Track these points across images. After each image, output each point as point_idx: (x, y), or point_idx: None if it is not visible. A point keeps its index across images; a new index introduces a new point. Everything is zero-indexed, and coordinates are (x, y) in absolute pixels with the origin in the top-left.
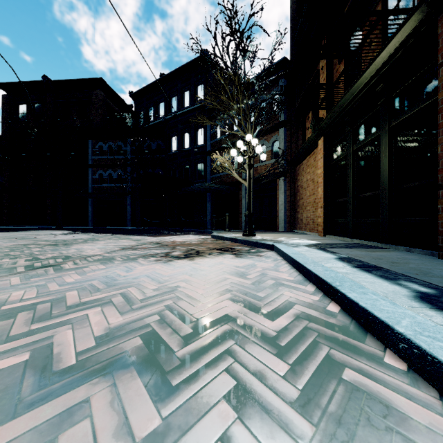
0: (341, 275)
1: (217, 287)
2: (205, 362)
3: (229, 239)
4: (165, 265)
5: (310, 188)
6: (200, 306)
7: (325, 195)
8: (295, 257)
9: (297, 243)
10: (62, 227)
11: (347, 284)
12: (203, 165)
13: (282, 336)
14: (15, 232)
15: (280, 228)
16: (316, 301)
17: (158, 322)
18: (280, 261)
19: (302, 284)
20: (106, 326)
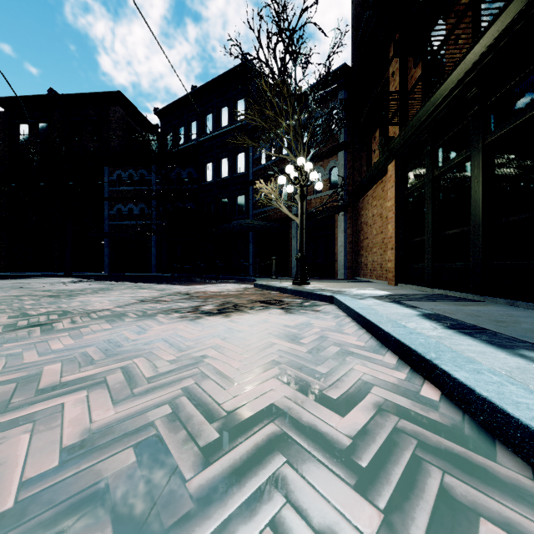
0: (434, 341)
1: (259, 357)
2: (235, 504)
3: (276, 288)
4: (192, 324)
5: (377, 225)
6: (233, 390)
7: (397, 233)
8: (365, 313)
9: (363, 294)
10: (72, 274)
11: (447, 355)
12: (244, 198)
13: (361, 445)
14: (12, 280)
15: (339, 275)
16: (403, 380)
17: (167, 418)
18: (344, 319)
19: (378, 352)
20: (85, 426)
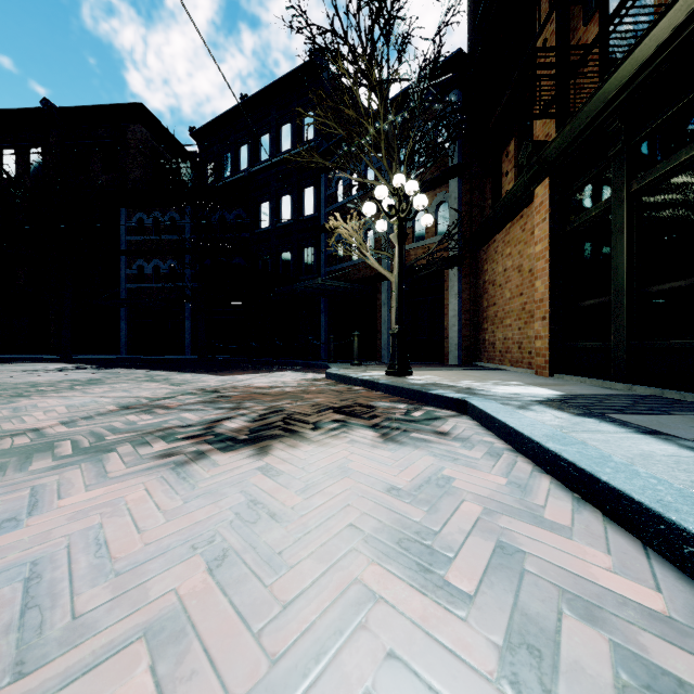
0: None
1: None
2: None
3: (360, 382)
4: (170, 481)
5: (512, 284)
6: None
7: (553, 294)
8: (580, 458)
9: (515, 395)
10: (72, 356)
11: None
12: (313, 250)
13: None
14: None
15: (451, 359)
16: None
17: None
18: (512, 461)
19: None
20: None
